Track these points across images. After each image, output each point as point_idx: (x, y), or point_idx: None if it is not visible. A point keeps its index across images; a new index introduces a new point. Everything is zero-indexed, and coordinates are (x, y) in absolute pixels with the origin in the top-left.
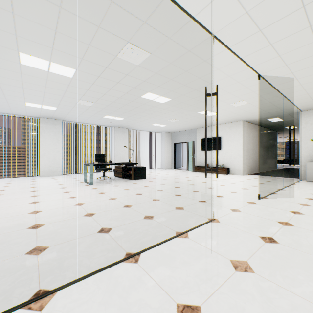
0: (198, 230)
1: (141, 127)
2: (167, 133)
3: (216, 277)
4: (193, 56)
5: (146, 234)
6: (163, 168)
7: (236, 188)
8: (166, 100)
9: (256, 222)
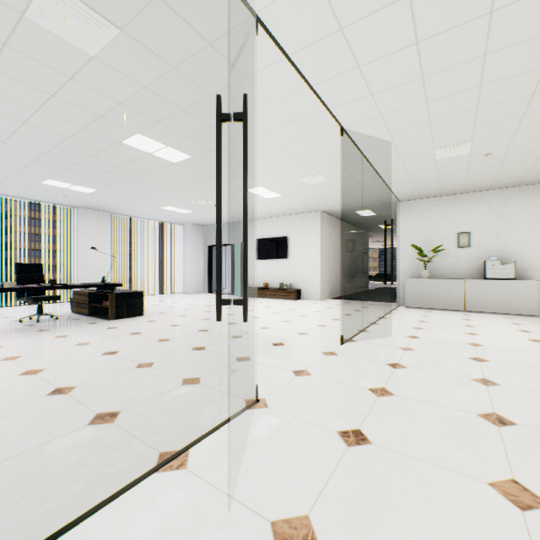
0: (216, 438)
1: (140, 211)
2: (196, 227)
3: None
4: (221, 61)
5: (71, 479)
6: (188, 292)
7: (309, 325)
8: (181, 156)
9: (334, 395)
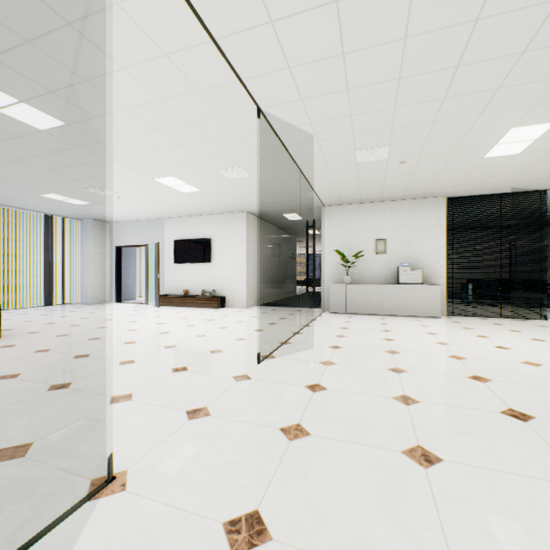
0: None
1: (12, 198)
2: (99, 223)
3: None
4: None
5: None
6: (88, 302)
7: (226, 340)
8: (49, 120)
9: (233, 448)
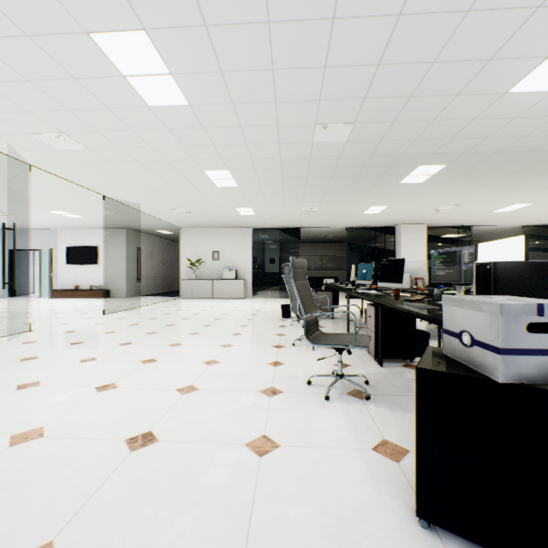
0: (5, 337)
1: None
2: None
3: (4, 348)
4: (12, 169)
5: None
6: None
7: (94, 310)
8: None
9: (74, 327)
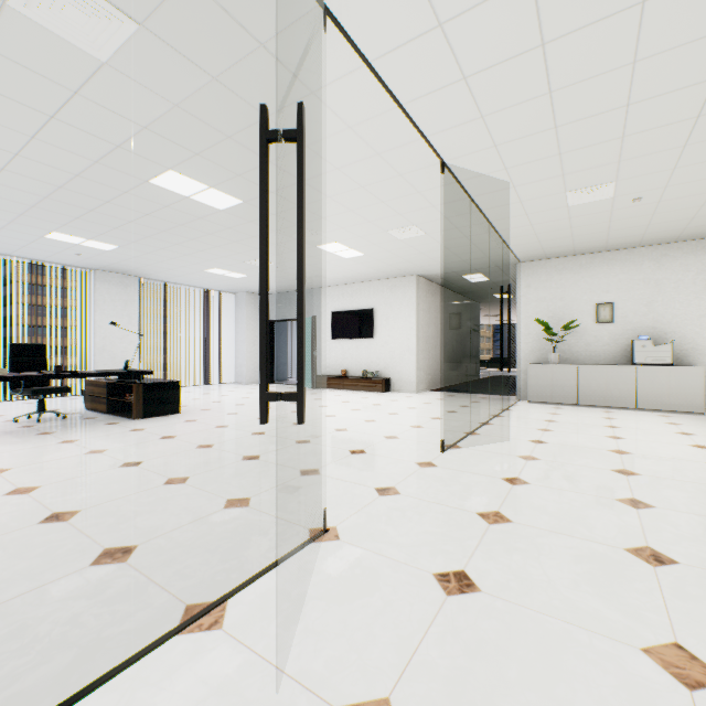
0: (266, 584)
1: (178, 275)
2: (252, 296)
3: None
4: (278, 70)
5: (58, 645)
6: (242, 382)
7: (400, 426)
8: (229, 201)
9: (430, 523)
